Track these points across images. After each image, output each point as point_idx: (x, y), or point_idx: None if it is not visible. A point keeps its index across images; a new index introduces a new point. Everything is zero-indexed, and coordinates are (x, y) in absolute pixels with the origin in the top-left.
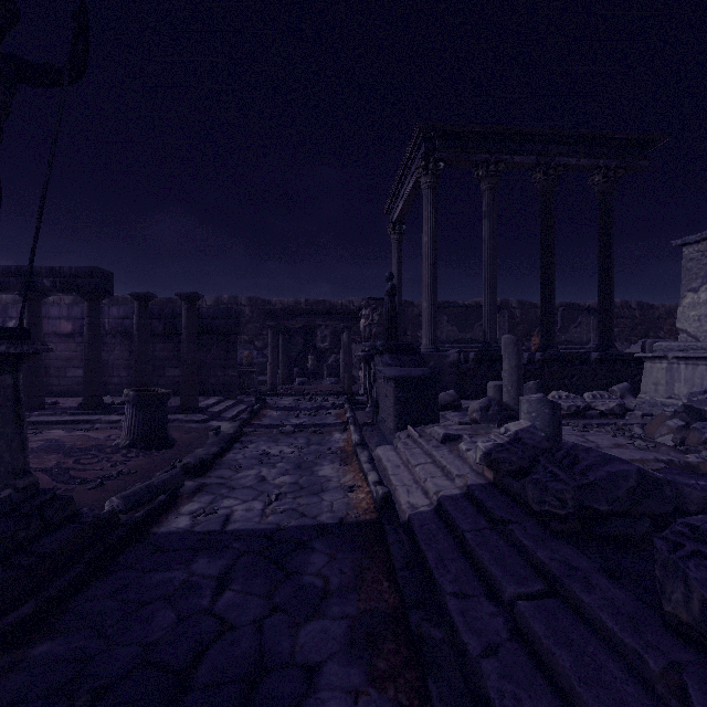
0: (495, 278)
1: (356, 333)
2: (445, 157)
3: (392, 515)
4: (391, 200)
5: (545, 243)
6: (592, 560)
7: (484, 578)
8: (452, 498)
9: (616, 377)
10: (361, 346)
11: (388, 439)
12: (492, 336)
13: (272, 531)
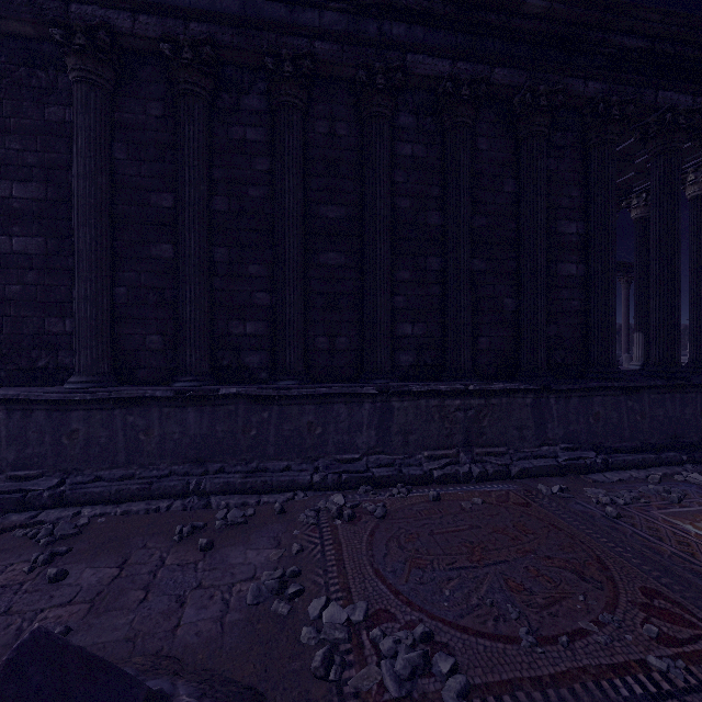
0: None
1: None
2: None
3: None
4: None
5: (625, 311)
6: None
7: None
8: None
9: None
10: None
11: None
12: None
13: None
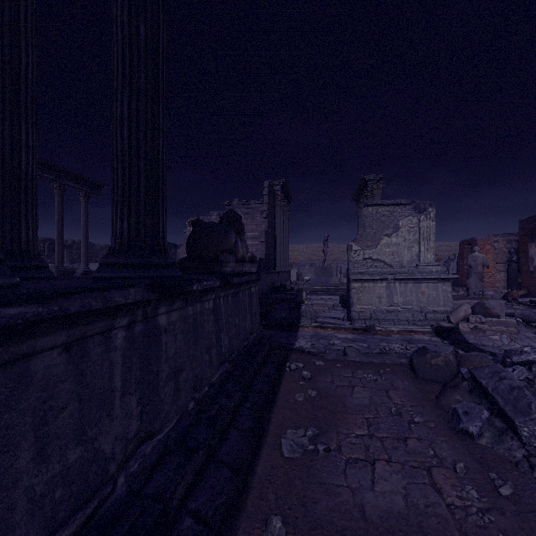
0: None
1: None
2: None
3: None
4: None
5: (59, 219)
6: None
7: None
8: None
9: None
10: None
11: None
12: None
13: None
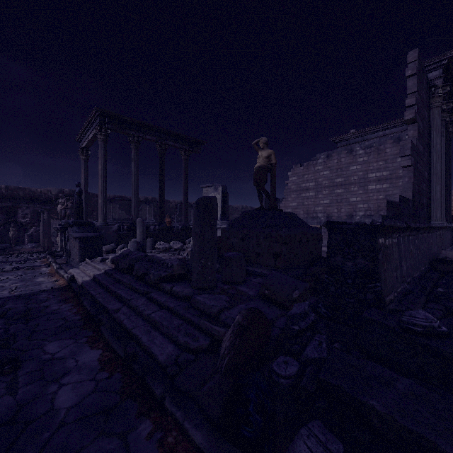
0: (138, 191)
1: (53, 212)
2: (112, 127)
3: (75, 281)
4: (81, 135)
5: (161, 177)
6: (130, 275)
7: (103, 286)
8: (99, 274)
9: (189, 236)
10: (58, 221)
11: (76, 267)
12: (136, 218)
13: (18, 295)
